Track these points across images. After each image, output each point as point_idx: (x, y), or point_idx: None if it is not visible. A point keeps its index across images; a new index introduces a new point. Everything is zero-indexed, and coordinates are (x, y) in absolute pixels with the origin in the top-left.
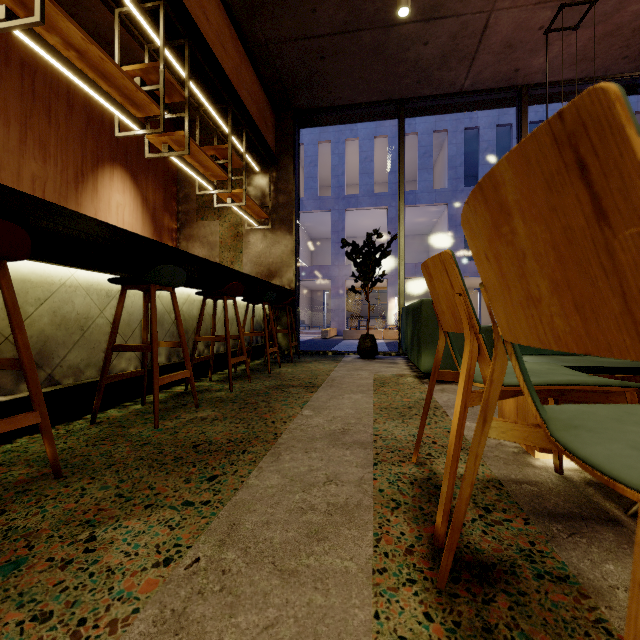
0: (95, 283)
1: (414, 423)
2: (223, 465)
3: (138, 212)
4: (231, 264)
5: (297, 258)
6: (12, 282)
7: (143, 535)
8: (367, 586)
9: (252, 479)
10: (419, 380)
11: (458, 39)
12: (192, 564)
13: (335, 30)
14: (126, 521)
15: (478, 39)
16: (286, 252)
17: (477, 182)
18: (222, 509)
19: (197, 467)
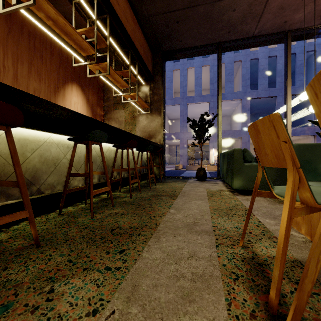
0: (61, 141)
1: (235, 219)
2: (127, 243)
3: (84, 106)
4: (130, 132)
5: (163, 128)
6: (19, 140)
7: (81, 290)
8: None
9: (144, 253)
10: (232, 193)
11: (252, 6)
12: (110, 315)
13: (184, 6)
14: (72, 279)
15: (264, 5)
16: (158, 125)
17: (257, 87)
18: (128, 273)
19: (113, 243)
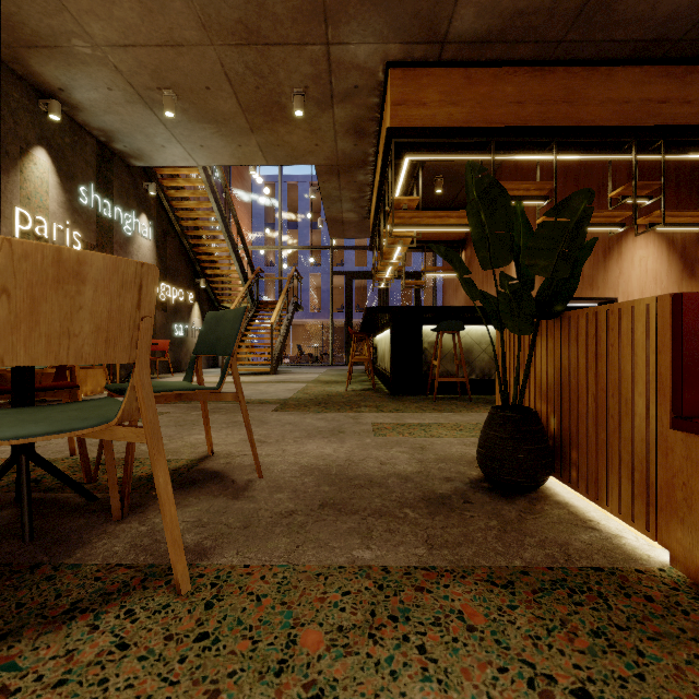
0: None
1: None
2: None
3: (662, 257)
4: None
5: None
6: None
7: None
8: None
9: None
10: None
11: None
12: None
13: None
14: None
15: None
16: None
17: None
18: None
19: None
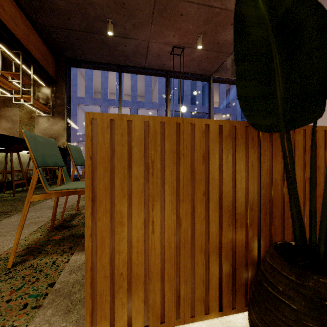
0: None
1: None
2: None
3: None
4: None
5: (68, 132)
6: None
7: None
8: (28, 234)
9: (4, 220)
10: None
11: (138, 48)
12: None
13: (81, 30)
14: None
15: (146, 50)
16: (61, 129)
17: None
18: None
19: None
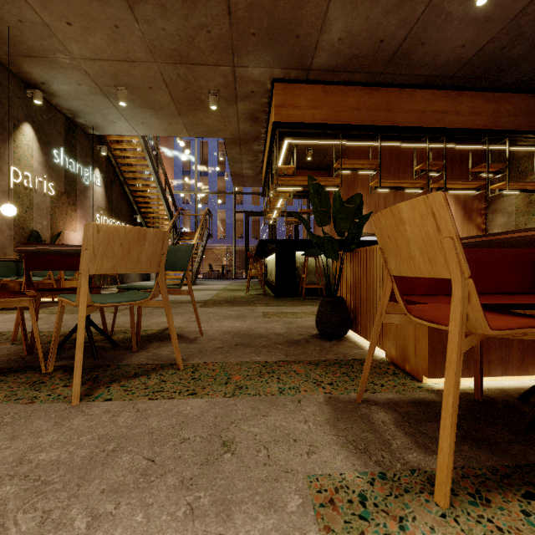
0: None
1: None
2: None
3: (452, 207)
4: (524, 225)
5: None
6: None
7: None
8: None
9: None
10: None
11: None
12: None
13: None
14: None
15: None
16: None
17: None
18: None
19: None
